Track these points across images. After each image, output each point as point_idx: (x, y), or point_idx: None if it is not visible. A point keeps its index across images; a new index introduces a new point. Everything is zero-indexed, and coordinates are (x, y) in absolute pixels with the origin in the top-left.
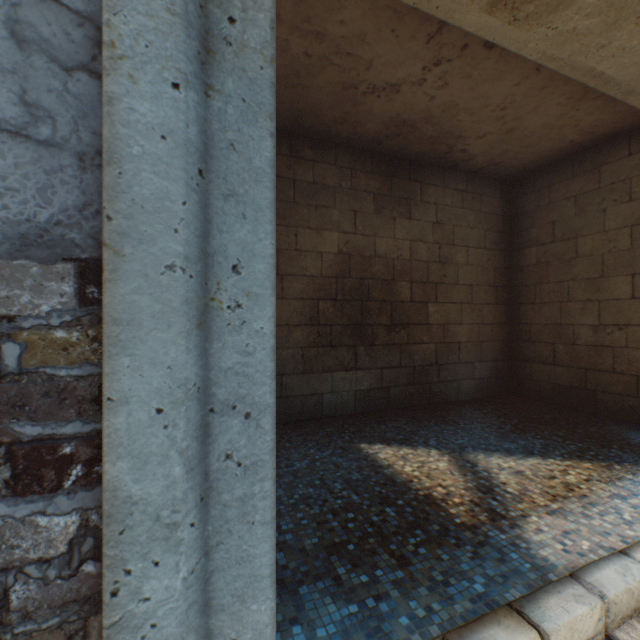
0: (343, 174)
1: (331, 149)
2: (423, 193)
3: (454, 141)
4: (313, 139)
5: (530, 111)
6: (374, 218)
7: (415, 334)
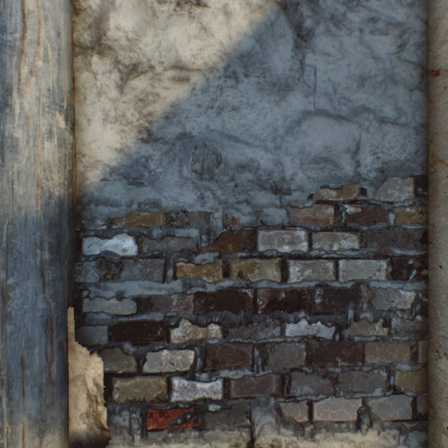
0: None
1: None
2: None
3: None
4: None
5: None
6: None
7: None
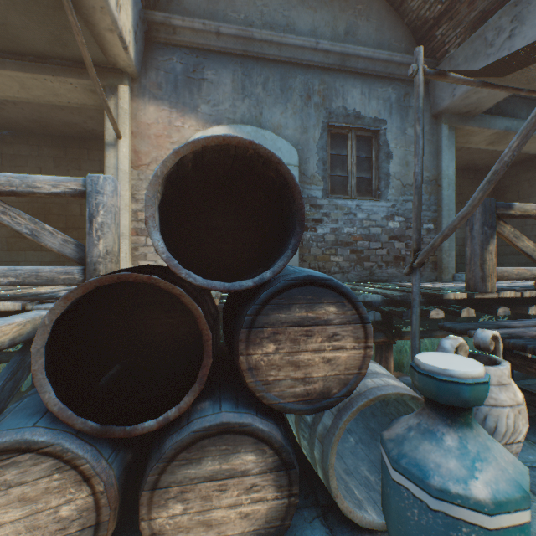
0: (33, 149)
1: (26, 136)
2: (91, 155)
3: (79, 126)
4: (14, 132)
5: (77, 109)
6: (55, 171)
7: (85, 234)
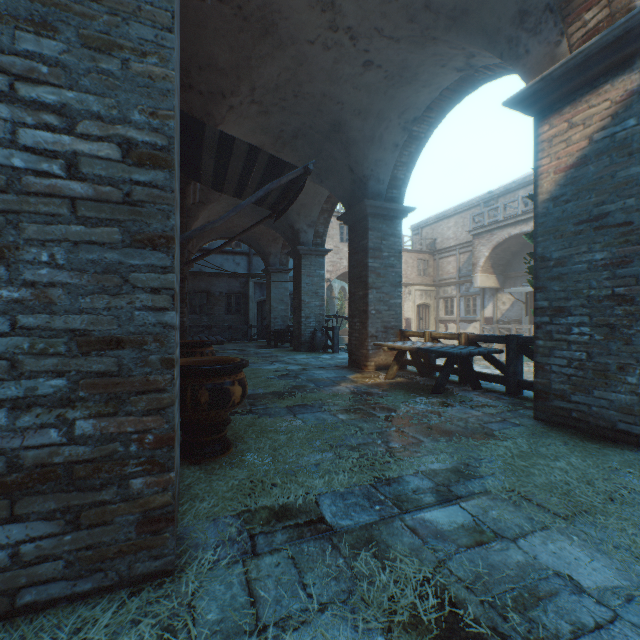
0: None
1: None
2: None
3: None
4: None
5: None
6: None
7: None
